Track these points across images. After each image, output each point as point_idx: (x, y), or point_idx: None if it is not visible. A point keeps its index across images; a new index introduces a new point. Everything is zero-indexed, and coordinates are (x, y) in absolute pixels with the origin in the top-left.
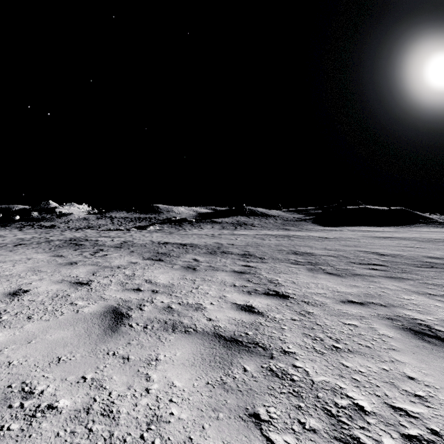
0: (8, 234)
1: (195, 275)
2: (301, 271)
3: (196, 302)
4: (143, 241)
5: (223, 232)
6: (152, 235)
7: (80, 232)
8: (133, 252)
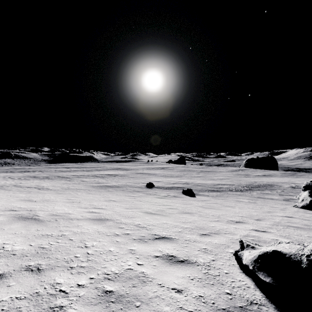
0: None
1: None
2: (5, 173)
3: None
4: None
5: None
6: None
7: None
8: None
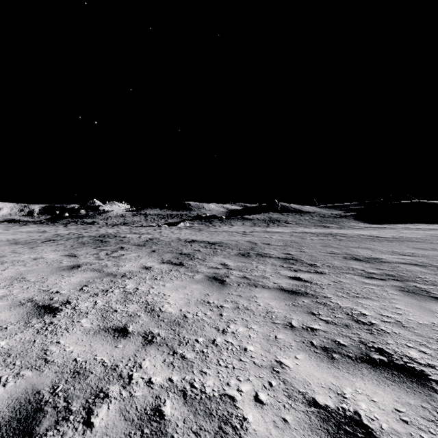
0: (52, 229)
1: (222, 295)
2: (391, 294)
3: (222, 387)
4: (170, 238)
5: (254, 229)
6: (180, 232)
7: (115, 228)
8: (153, 252)
